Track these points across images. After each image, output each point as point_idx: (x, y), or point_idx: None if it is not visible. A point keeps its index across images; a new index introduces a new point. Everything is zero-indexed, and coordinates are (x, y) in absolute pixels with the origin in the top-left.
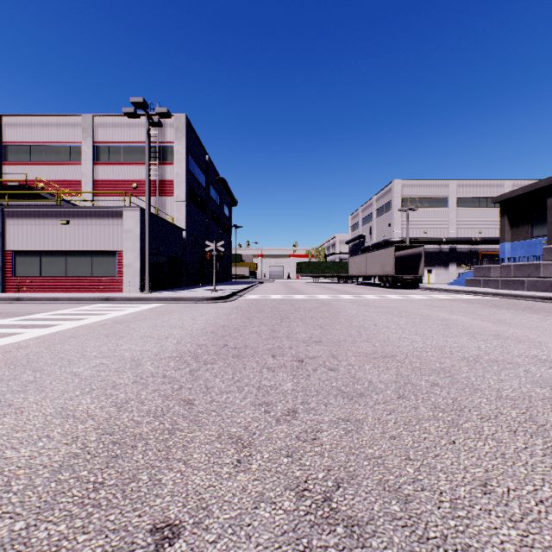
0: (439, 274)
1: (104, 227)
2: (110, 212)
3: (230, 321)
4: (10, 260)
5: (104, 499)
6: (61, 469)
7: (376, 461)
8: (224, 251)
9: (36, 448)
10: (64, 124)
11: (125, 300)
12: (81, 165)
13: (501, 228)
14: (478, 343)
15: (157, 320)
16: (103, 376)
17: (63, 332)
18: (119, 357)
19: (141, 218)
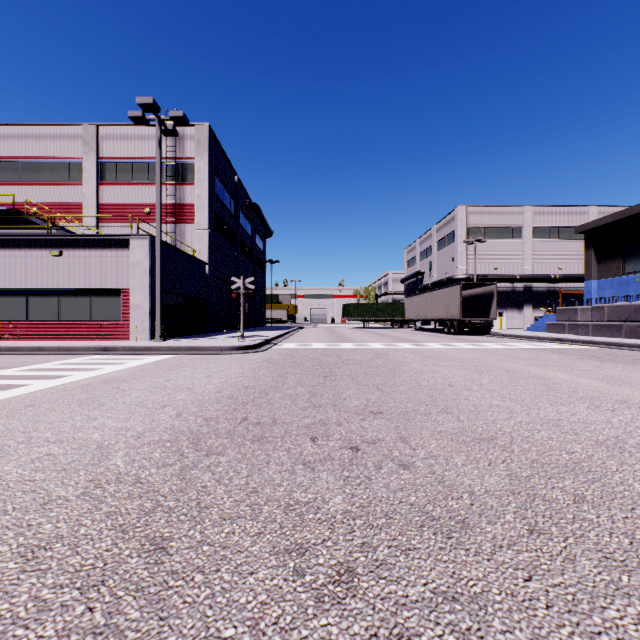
0: (512, 318)
1: (106, 259)
2: (114, 241)
3: (257, 379)
4: None
5: None
6: None
7: None
8: (257, 290)
9: None
10: (61, 136)
11: (128, 350)
12: (82, 185)
13: (586, 262)
14: (605, 415)
15: (160, 378)
16: (37, 481)
17: (23, 397)
18: (81, 441)
19: (151, 248)
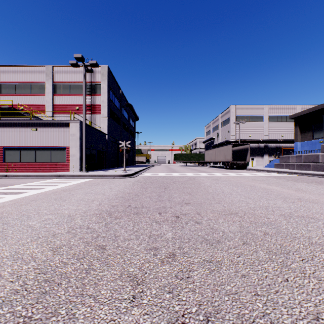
0: (258, 161)
1: (58, 132)
2: (62, 123)
3: (133, 189)
4: (2, 152)
5: None
6: (3, 304)
7: (234, 297)
8: (131, 147)
9: None
10: (35, 71)
11: (70, 176)
12: (45, 95)
13: (295, 133)
14: (289, 204)
15: (88, 189)
16: (48, 228)
17: (28, 197)
18: (60, 214)
19: (80, 127)
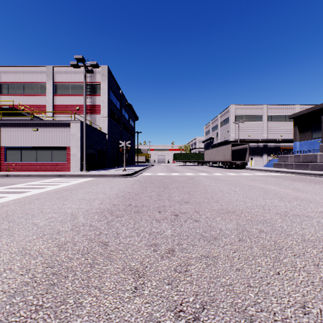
0: (257, 160)
1: (59, 132)
2: (63, 124)
3: (133, 189)
4: (3, 152)
5: (41, 319)
6: (15, 294)
7: (228, 288)
8: (131, 147)
9: (1, 278)
10: (36, 72)
11: (71, 176)
12: (46, 96)
13: (294, 133)
14: (285, 203)
15: (89, 188)
16: (52, 225)
17: (31, 196)
18: (63, 212)
19: (81, 127)
